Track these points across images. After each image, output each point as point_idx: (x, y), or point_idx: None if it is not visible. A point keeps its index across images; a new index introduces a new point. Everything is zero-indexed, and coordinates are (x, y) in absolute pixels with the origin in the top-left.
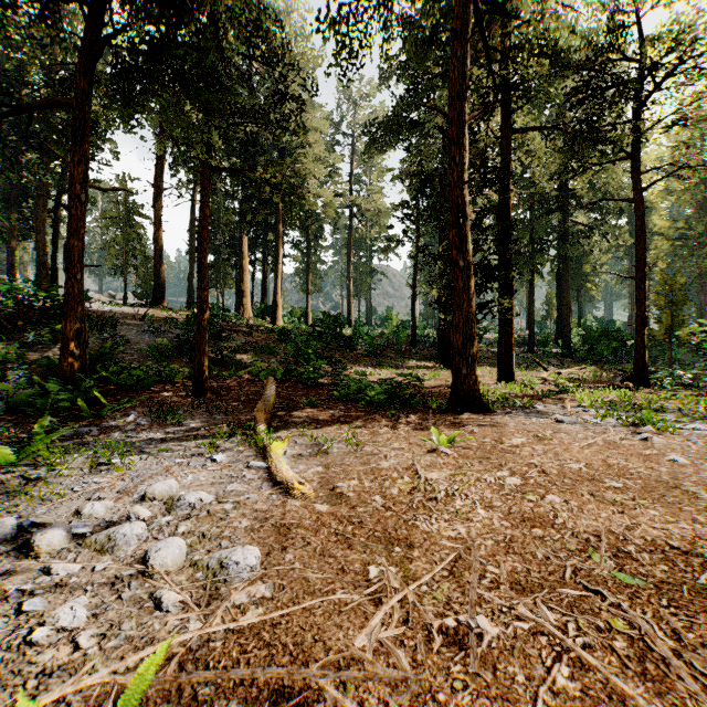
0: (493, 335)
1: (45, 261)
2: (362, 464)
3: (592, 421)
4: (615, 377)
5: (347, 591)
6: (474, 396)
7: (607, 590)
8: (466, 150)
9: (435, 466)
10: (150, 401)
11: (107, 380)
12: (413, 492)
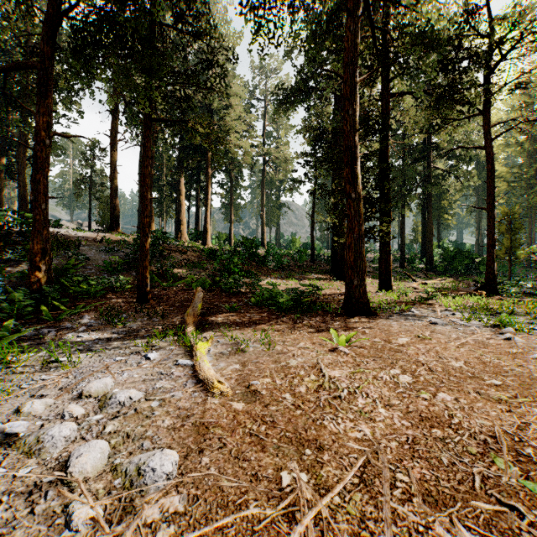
0: (373, 254)
1: (26, 196)
2: (274, 362)
3: (460, 323)
4: (469, 286)
5: (260, 503)
6: (363, 302)
7: (520, 503)
8: (357, 105)
9: (336, 364)
10: (102, 306)
11: (69, 289)
12: (319, 390)
